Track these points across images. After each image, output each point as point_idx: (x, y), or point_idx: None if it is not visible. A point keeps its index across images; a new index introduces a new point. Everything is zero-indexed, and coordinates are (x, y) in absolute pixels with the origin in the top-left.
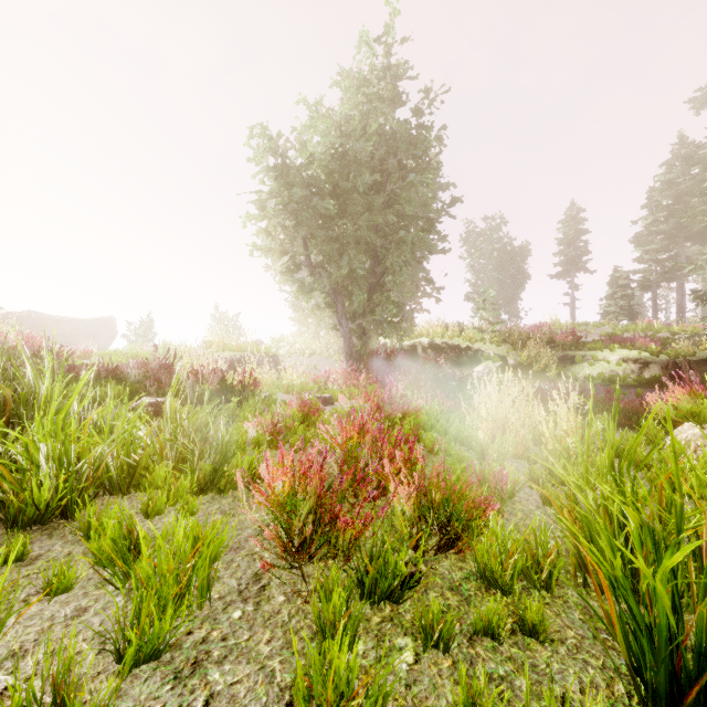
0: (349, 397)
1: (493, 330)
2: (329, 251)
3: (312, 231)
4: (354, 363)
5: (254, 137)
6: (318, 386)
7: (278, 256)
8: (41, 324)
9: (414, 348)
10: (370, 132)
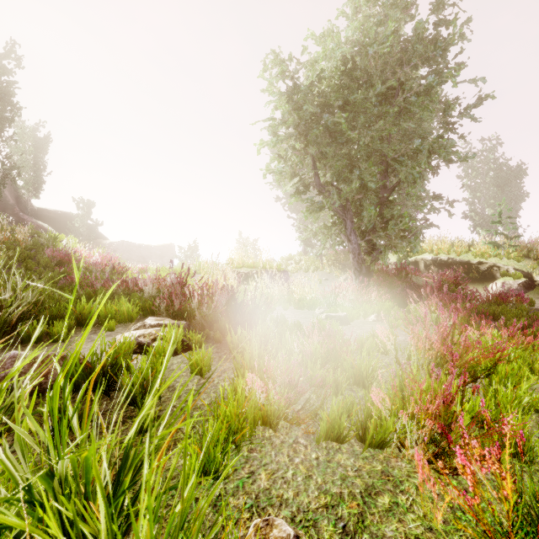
0: (363, 315)
1: (510, 245)
2: (339, 166)
3: (321, 150)
4: (363, 279)
5: (267, 69)
6: (327, 300)
7: (289, 178)
8: (129, 249)
9: (416, 264)
10: (385, 34)
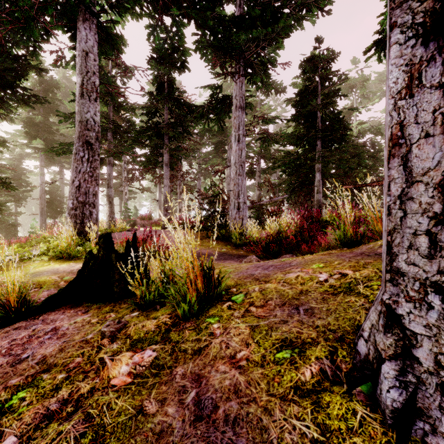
0: None
1: None
2: None
3: None
4: None
5: None
6: None
7: None
8: None
9: None
10: None
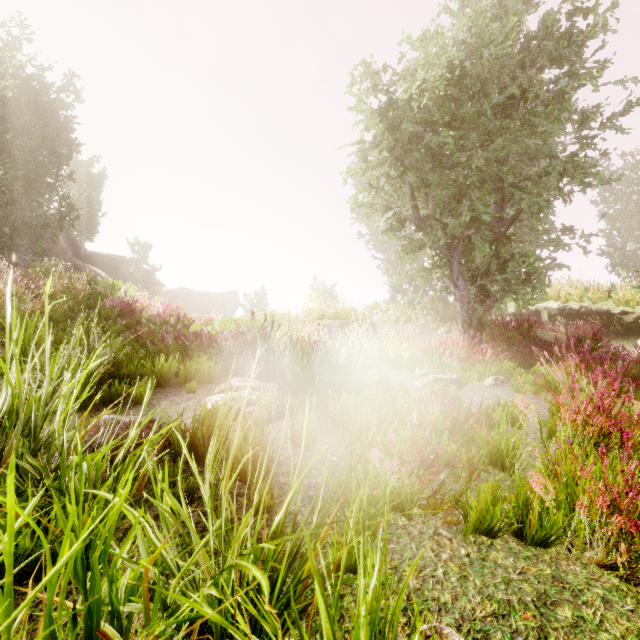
0: (477, 377)
1: None
2: (445, 196)
3: (421, 177)
4: (473, 333)
5: (355, 83)
6: (428, 359)
7: (381, 212)
8: (188, 297)
9: (536, 314)
10: (505, 31)
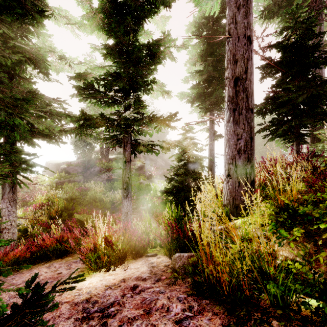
0: None
1: None
2: None
3: None
4: None
5: None
6: None
7: None
8: None
9: None
10: None
